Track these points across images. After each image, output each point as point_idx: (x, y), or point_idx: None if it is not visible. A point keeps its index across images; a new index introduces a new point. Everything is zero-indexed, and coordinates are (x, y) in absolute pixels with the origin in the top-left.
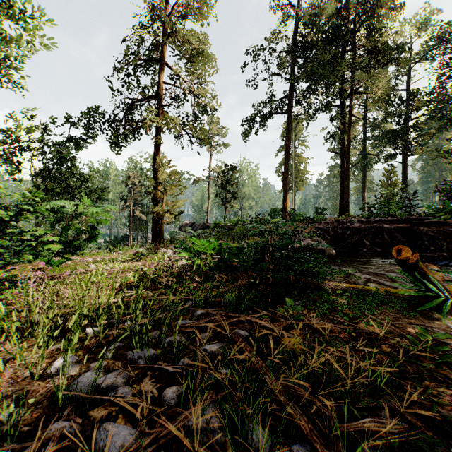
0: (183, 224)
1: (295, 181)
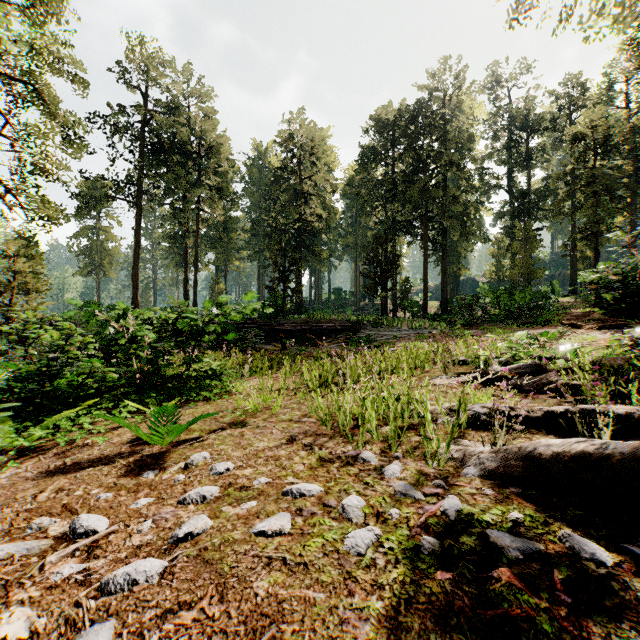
0: None
1: (101, 264)
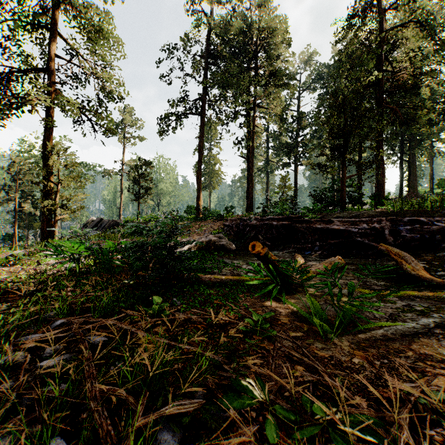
0: (90, 221)
1: (211, 181)
